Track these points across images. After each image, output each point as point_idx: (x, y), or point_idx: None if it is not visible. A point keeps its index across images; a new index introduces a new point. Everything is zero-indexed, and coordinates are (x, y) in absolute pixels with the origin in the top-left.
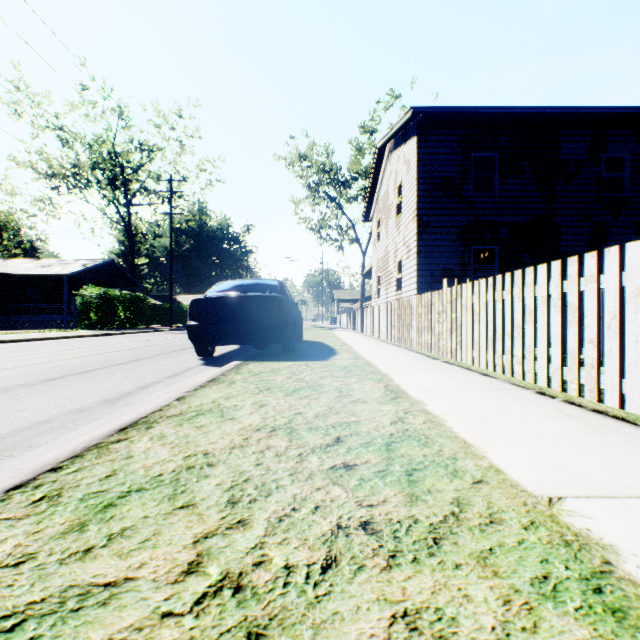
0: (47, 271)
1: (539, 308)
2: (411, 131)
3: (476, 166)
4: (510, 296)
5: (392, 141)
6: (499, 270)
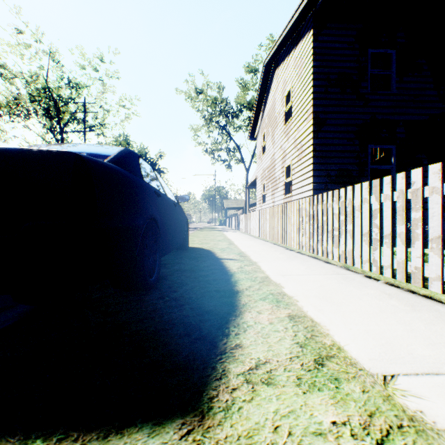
0: None
1: None
2: (305, 28)
3: (371, 65)
4: None
5: (279, 55)
6: (396, 171)
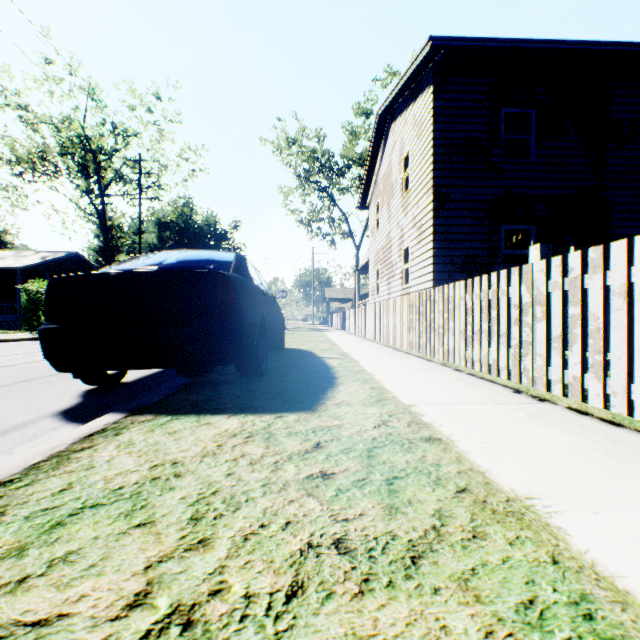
0: None
1: None
2: (424, 81)
3: (506, 126)
4: None
5: (396, 105)
6: None
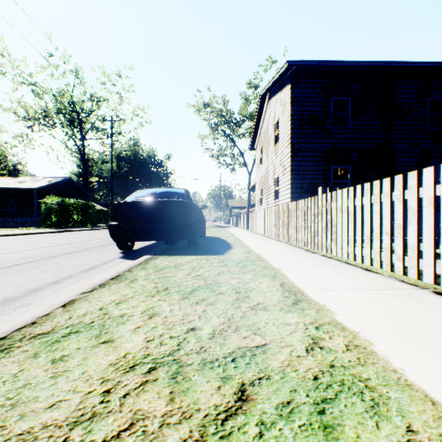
0: (22, 185)
1: (425, 209)
2: (286, 81)
3: (334, 107)
4: (389, 199)
5: (271, 90)
6: (351, 184)
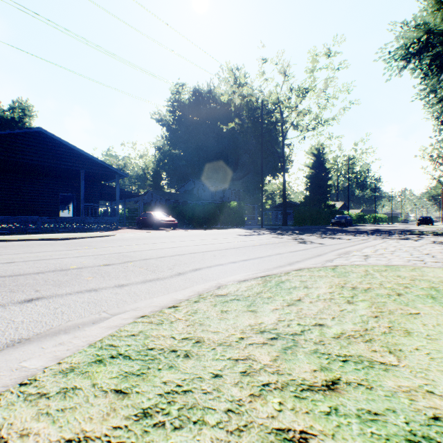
0: None
1: None
2: None
3: None
4: None
5: None
6: None
